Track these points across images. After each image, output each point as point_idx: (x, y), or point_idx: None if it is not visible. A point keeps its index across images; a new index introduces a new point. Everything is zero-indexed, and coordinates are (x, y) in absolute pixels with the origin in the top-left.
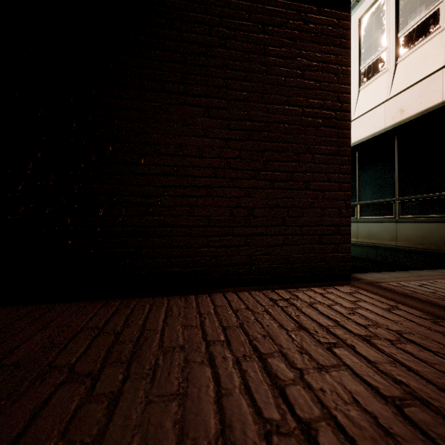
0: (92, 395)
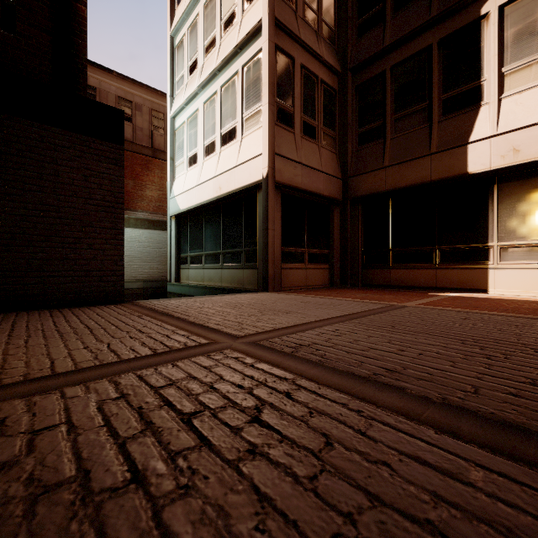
0: None
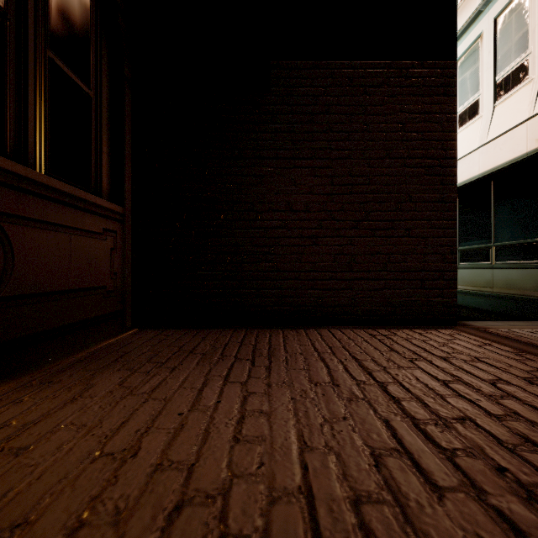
0: (255, 366)
